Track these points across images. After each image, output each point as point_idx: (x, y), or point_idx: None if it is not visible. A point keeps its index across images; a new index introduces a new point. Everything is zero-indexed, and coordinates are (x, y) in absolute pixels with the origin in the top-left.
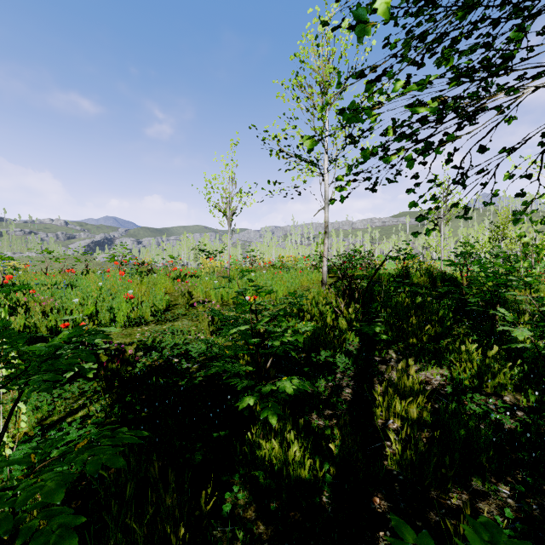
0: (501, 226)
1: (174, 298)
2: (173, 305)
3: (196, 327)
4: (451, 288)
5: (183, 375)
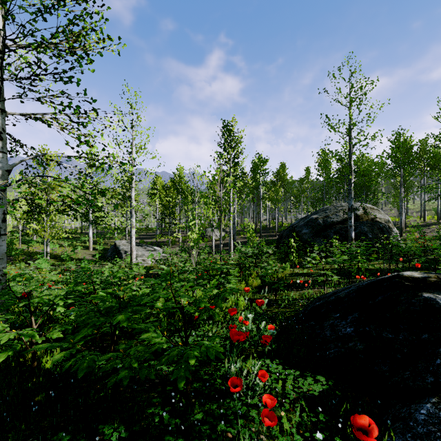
0: None
1: None
2: None
3: None
4: None
5: None
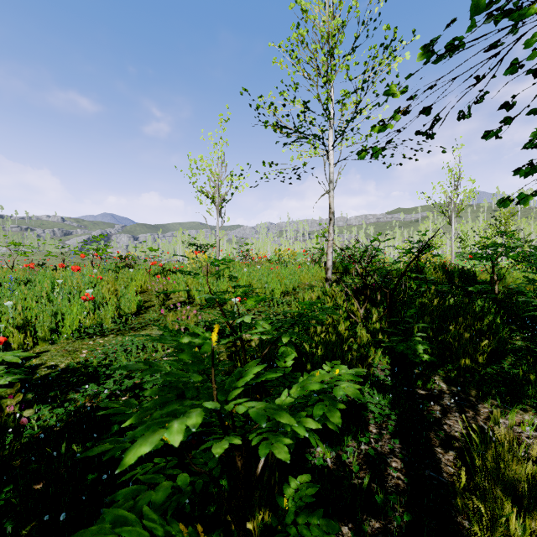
0: (503, 220)
1: (150, 298)
2: (146, 307)
3: None
4: (485, 286)
5: (123, 433)
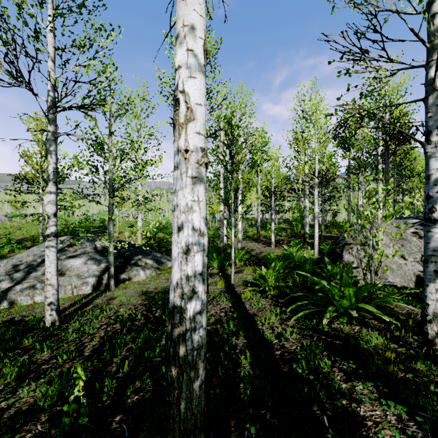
0: None
1: None
2: None
3: (0, 240)
4: None
5: None
